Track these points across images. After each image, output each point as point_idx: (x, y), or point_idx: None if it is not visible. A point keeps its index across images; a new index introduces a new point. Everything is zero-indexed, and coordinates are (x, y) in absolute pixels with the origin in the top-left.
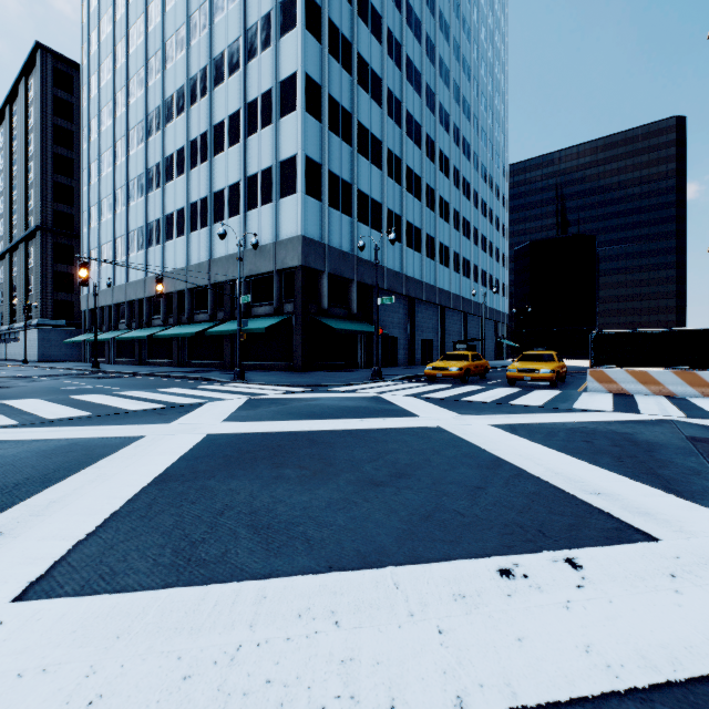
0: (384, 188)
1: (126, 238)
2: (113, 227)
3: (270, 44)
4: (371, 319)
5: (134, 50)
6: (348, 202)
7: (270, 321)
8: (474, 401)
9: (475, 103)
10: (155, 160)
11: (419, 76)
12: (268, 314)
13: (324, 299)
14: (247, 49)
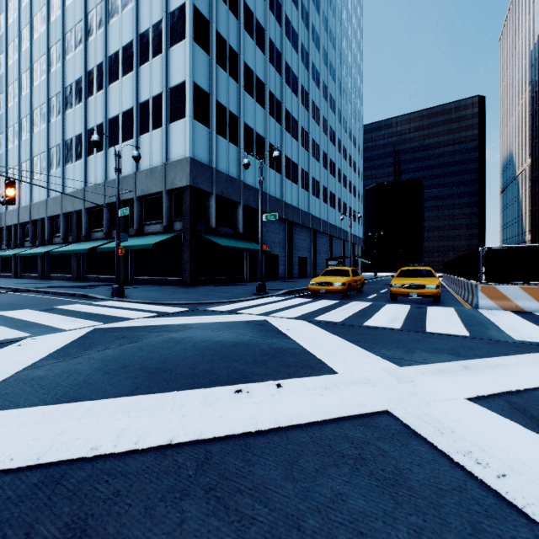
0: (267, 125)
1: (30, 163)
2: (19, 153)
3: None
4: (256, 238)
5: None
6: (235, 132)
7: (159, 238)
8: (382, 328)
9: (339, 69)
10: (56, 90)
11: (296, 36)
12: (159, 231)
13: (212, 219)
14: None
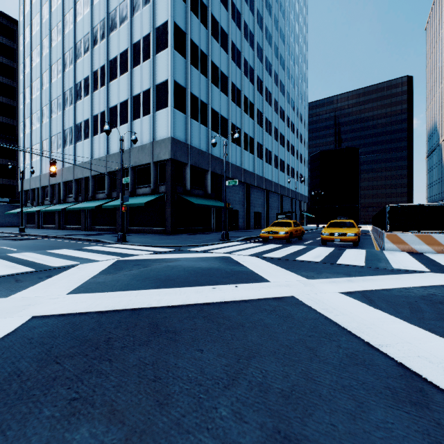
0: (230, 109)
1: (49, 141)
2: (40, 133)
3: (149, 2)
4: (221, 198)
5: (55, 9)
6: (204, 116)
7: (148, 198)
8: (307, 261)
9: (288, 59)
10: (69, 85)
11: (252, 36)
12: (148, 193)
13: (187, 183)
14: (133, 5)
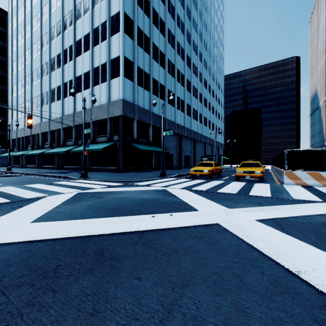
0: (166, 79)
1: (31, 102)
2: (24, 96)
3: None
4: (159, 145)
5: (35, 3)
6: (147, 83)
7: (105, 145)
8: (226, 193)
9: (209, 43)
10: (46, 60)
11: (183, 25)
12: (105, 141)
13: (134, 134)
14: (93, 0)
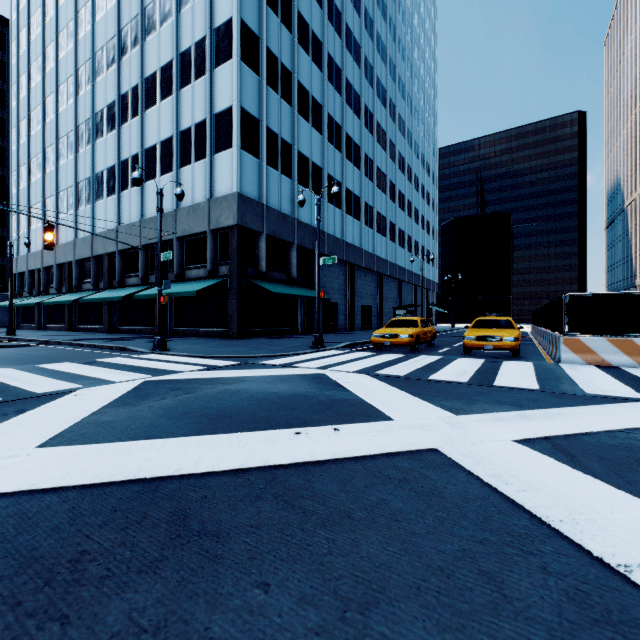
0: (325, 153)
1: (56, 198)
2: (42, 187)
3: None
4: (312, 284)
5: (64, 2)
6: (288, 162)
7: (203, 284)
8: (447, 381)
9: (409, 84)
10: (85, 116)
11: (358, 48)
12: (202, 277)
13: (262, 262)
14: None
